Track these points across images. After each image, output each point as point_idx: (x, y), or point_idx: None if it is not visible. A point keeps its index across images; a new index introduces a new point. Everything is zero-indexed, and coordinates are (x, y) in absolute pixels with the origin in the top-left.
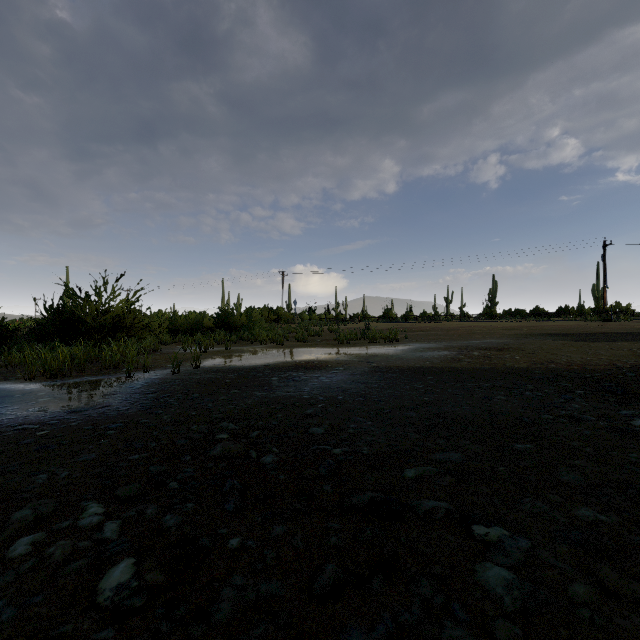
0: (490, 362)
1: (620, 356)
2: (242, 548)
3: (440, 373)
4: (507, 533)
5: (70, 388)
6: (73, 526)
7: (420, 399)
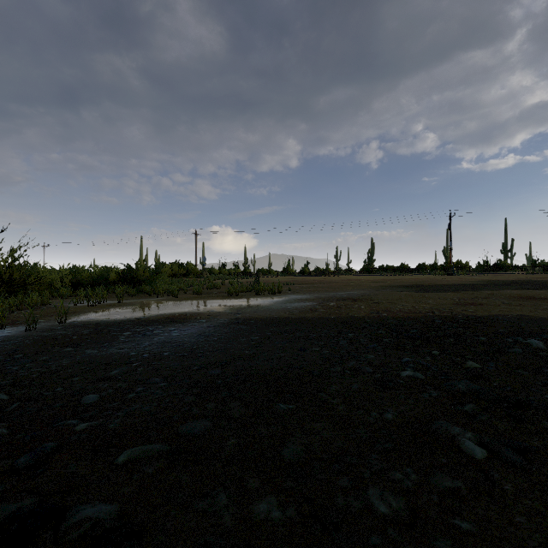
0: (338, 312)
1: (442, 304)
2: None
3: (287, 324)
4: None
5: None
6: None
7: (241, 353)
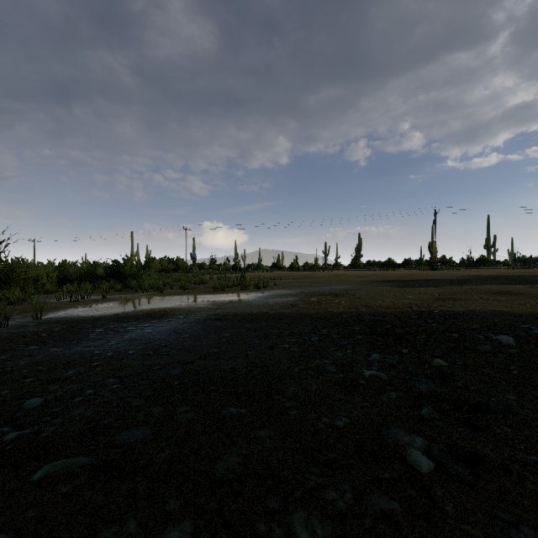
0: (318, 307)
1: (421, 299)
2: None
3: (264, 319)
4: None
5: None
6: None
7: (209, 351)
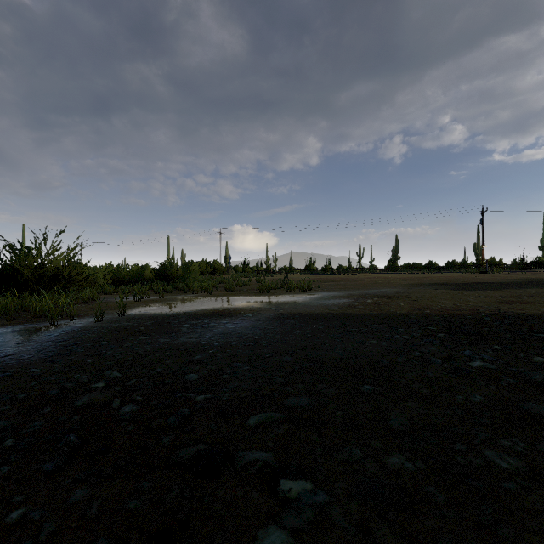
0: (378, 308)
1: (484, 302)
2: (20, 522)
3: (332, 319)
4: (310, 488)
5: None
6: None
7: (303, 343)
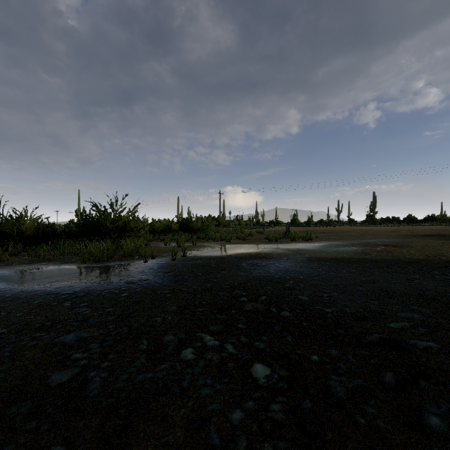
0: (393, 255)
1: None
2: (322, 361)
3: (360, 262)
4: None
5: (113, 268)
6: (205, 345)
7: (359, 279)
